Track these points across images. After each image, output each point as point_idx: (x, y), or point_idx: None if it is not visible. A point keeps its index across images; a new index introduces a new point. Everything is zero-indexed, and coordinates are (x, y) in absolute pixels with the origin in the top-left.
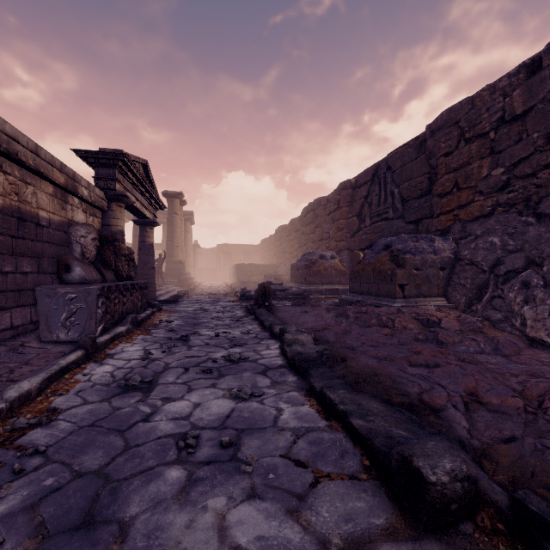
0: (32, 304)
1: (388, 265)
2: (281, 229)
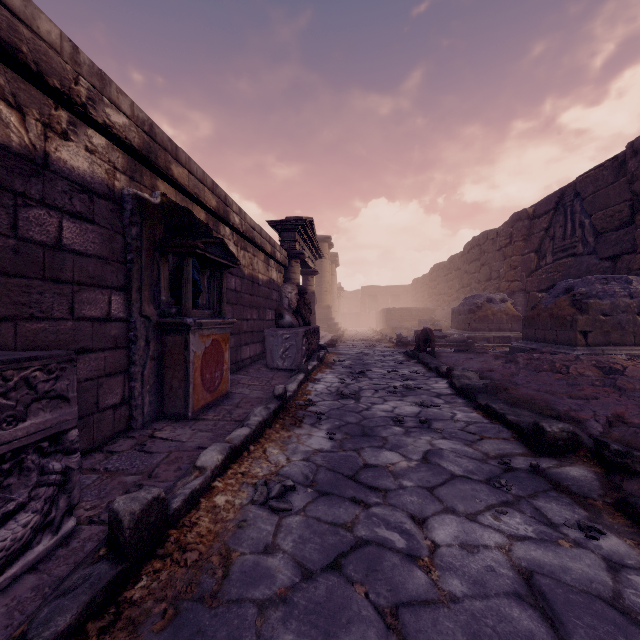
0: (256, 342)
1: (568, 311)
2: (437, 267)
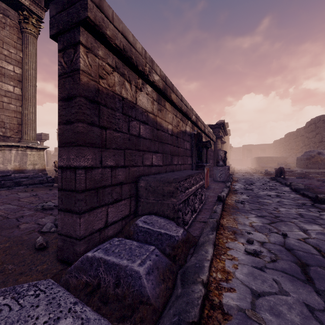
0: None
1: None
2: (289, 134)
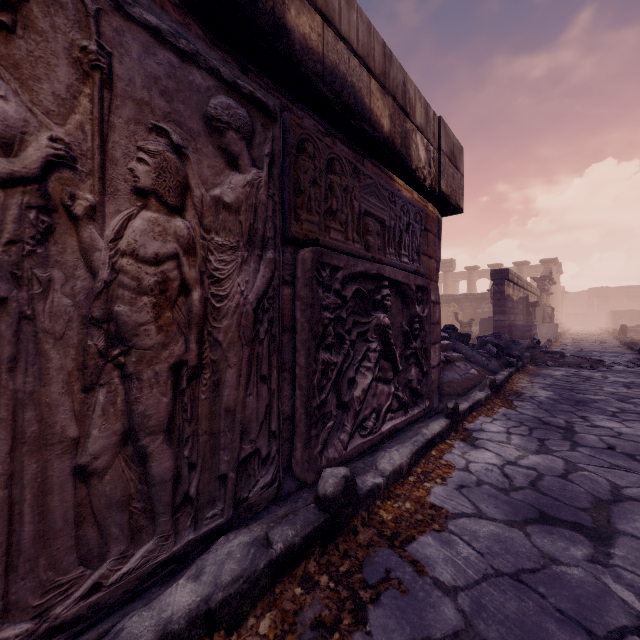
0: None
1: None
2: None
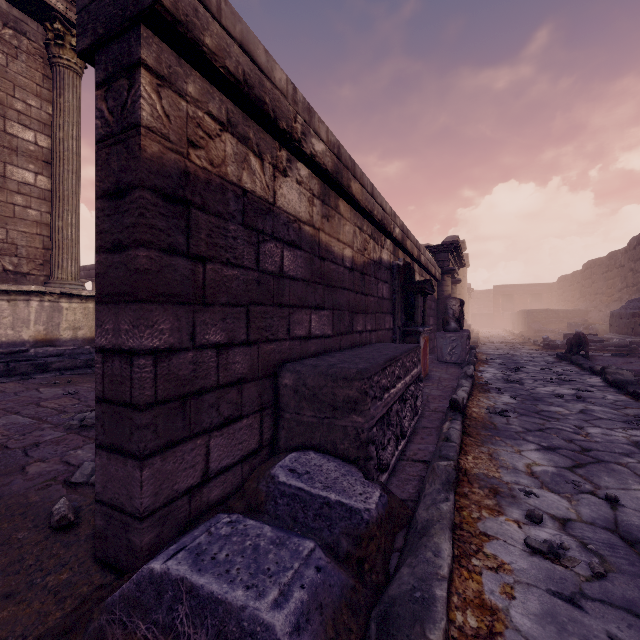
0: None
1: None
2: (592, 263)
